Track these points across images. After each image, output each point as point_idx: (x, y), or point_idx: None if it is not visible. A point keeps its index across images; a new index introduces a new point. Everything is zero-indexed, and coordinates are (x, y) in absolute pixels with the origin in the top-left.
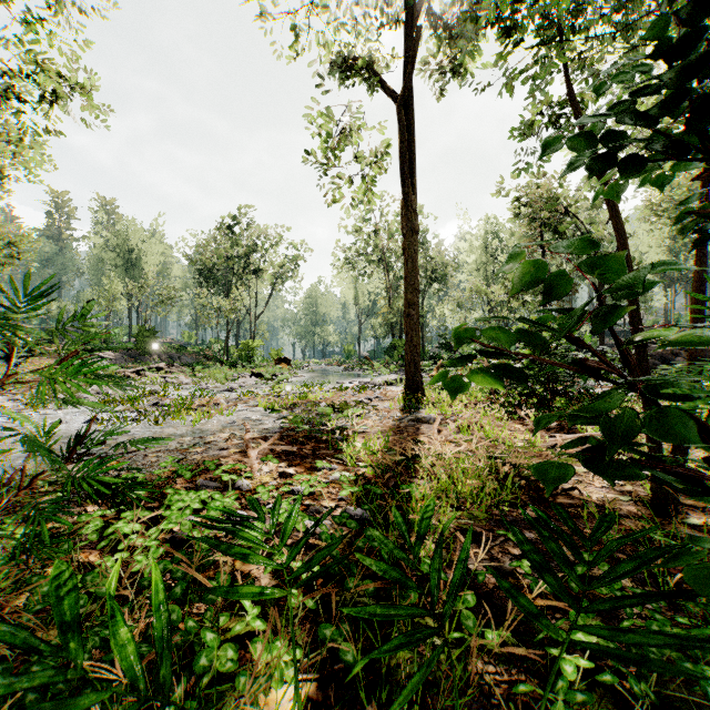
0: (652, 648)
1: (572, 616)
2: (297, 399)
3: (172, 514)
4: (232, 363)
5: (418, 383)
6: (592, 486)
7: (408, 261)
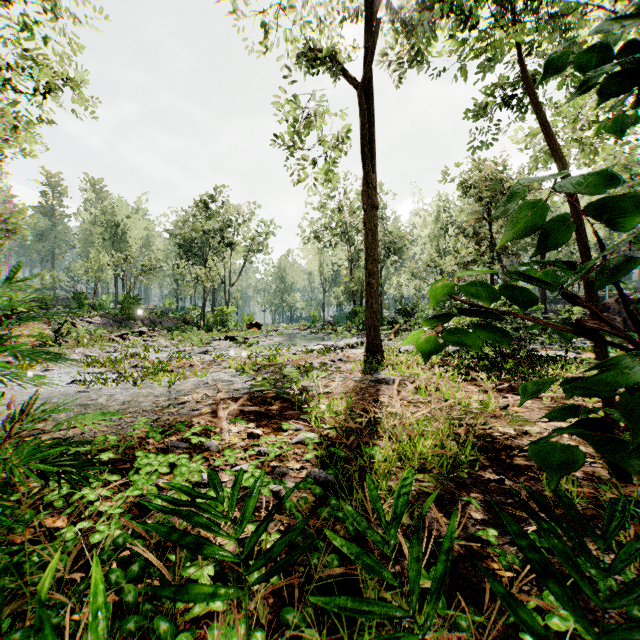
0: None
1: (546, 597)
2: (267, 361)
3: (138, 479)
4: (208, 327)
5: (378, 346)
6: None
7: (369, 234)
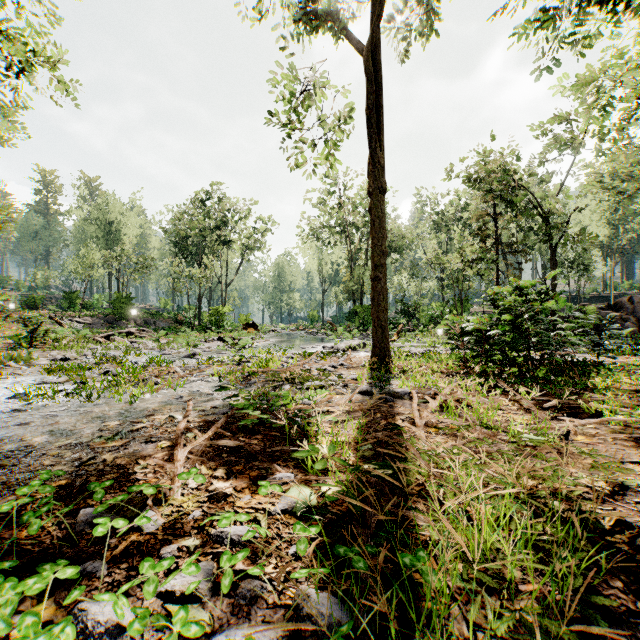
0: None
1: None
2: (257, 368)
3: None
4: (203, 327)
5: (386, 350)
6: None
7: (375, 221)
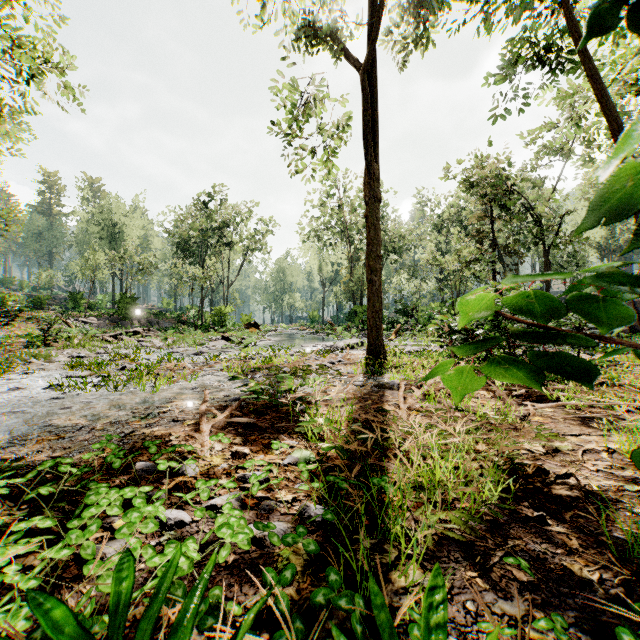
0: None
1: None
2: (262, 364)
3: (72, 531)
4: (206, 327)
5: (380, 347)
6: (586, 469)
7: (370, 228)
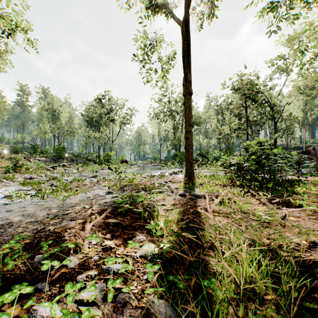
0: None
1: None
2: (127, 182)
3: None
4: (100, 162)
5: (192, 173)
6: None
7: (186, 109)
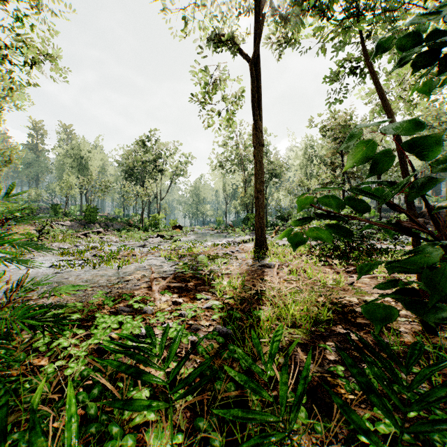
0: (436, 437)
1: (376, 411)
2: (186, 252)
3: (97, 332)
4: (145, 228)
5: (263, 241)
6: None
7: (257, 163)
